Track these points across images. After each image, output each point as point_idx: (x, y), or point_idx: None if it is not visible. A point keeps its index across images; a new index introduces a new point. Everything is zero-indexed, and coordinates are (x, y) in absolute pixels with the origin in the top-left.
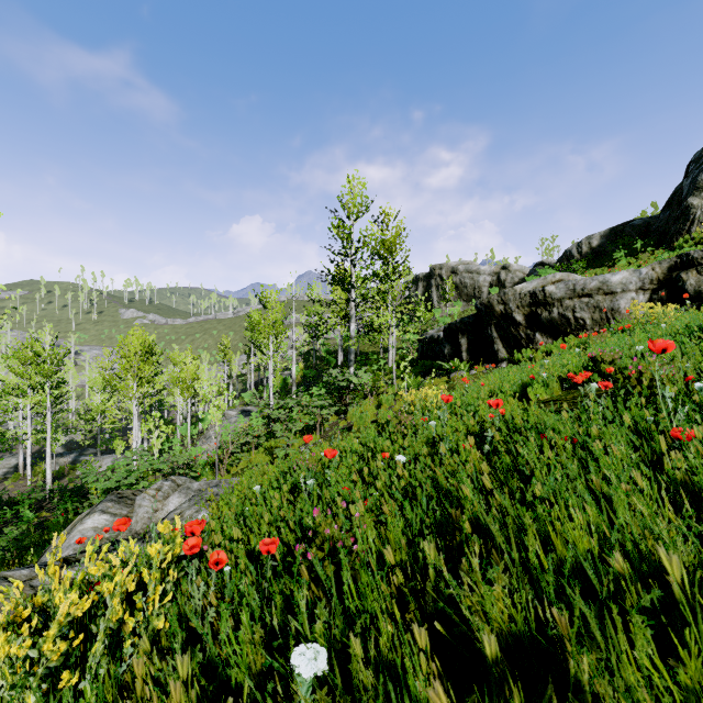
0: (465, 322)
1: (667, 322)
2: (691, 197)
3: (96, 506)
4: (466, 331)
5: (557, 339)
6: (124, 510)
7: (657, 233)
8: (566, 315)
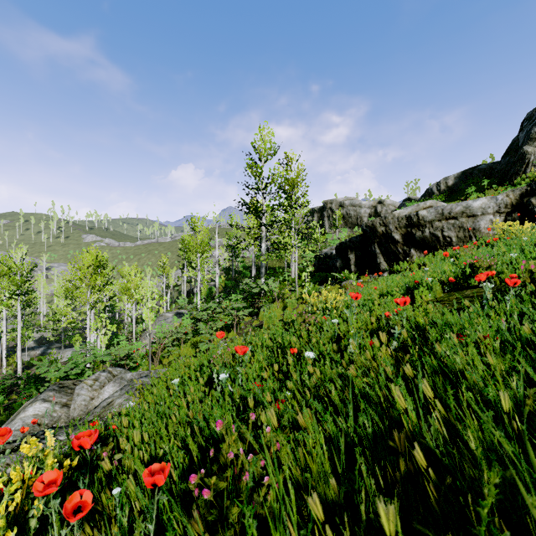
0: (353, 241)
1: (524, 237)
2: (526, 145)
3: (39, 395)
4: (354, 248)
5: (428, 254)
6: (64, 398)
7: (499, 174)
8: (436, 234)
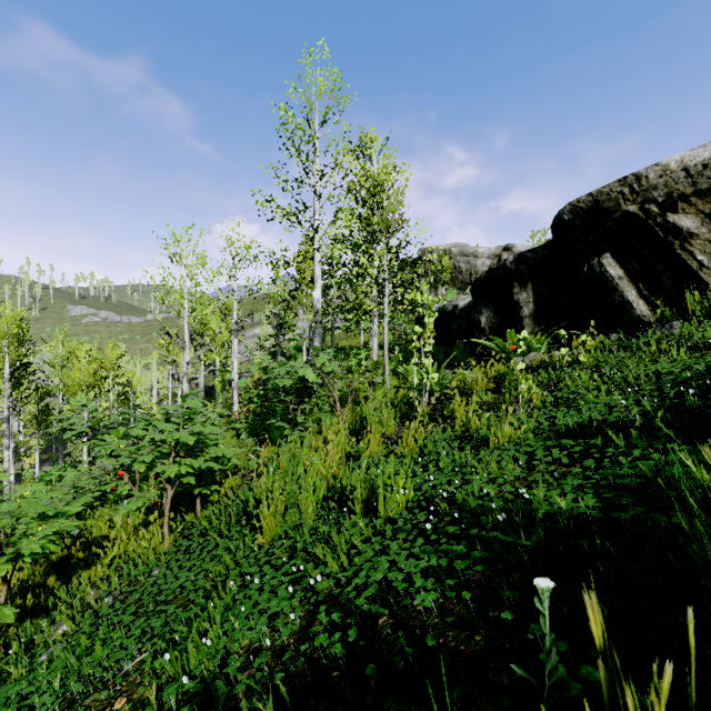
0: (527, 260)
1: None
2: None
3: None
4: (529, 277)
5: None
6: None
7: None
8: None
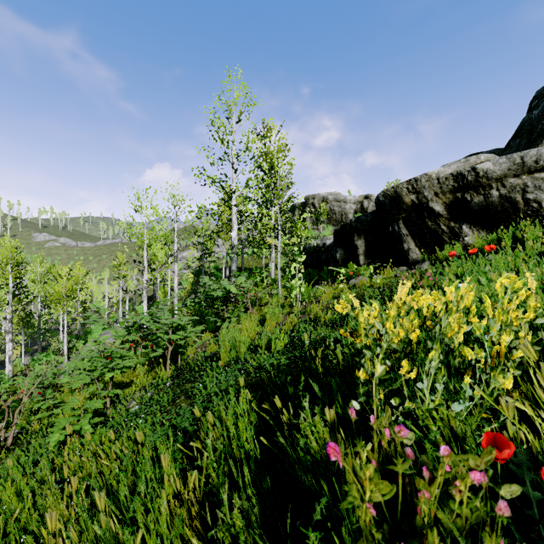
0: (361, 221)
1: None
2: None
3: None
4: (363, 231)
5: (493, 232)
6: None
7: None
8: (511, 198)
